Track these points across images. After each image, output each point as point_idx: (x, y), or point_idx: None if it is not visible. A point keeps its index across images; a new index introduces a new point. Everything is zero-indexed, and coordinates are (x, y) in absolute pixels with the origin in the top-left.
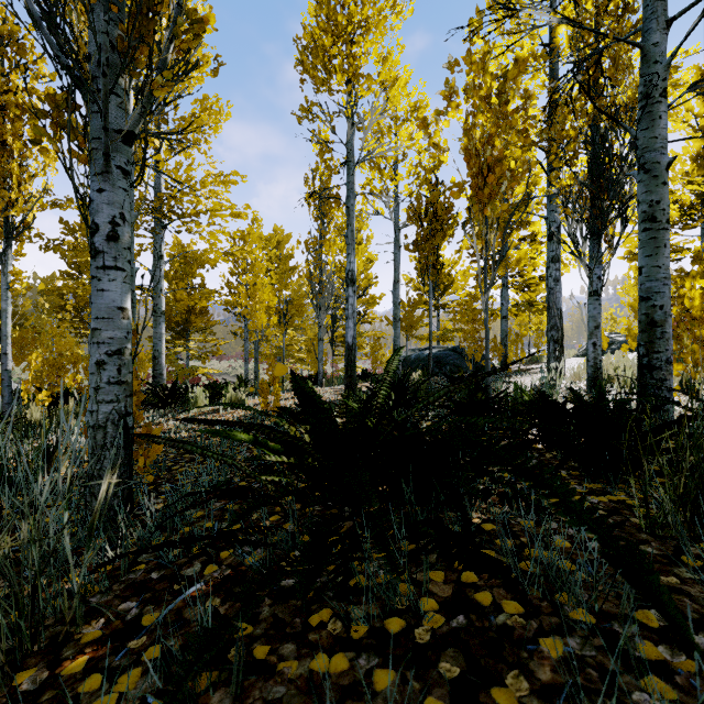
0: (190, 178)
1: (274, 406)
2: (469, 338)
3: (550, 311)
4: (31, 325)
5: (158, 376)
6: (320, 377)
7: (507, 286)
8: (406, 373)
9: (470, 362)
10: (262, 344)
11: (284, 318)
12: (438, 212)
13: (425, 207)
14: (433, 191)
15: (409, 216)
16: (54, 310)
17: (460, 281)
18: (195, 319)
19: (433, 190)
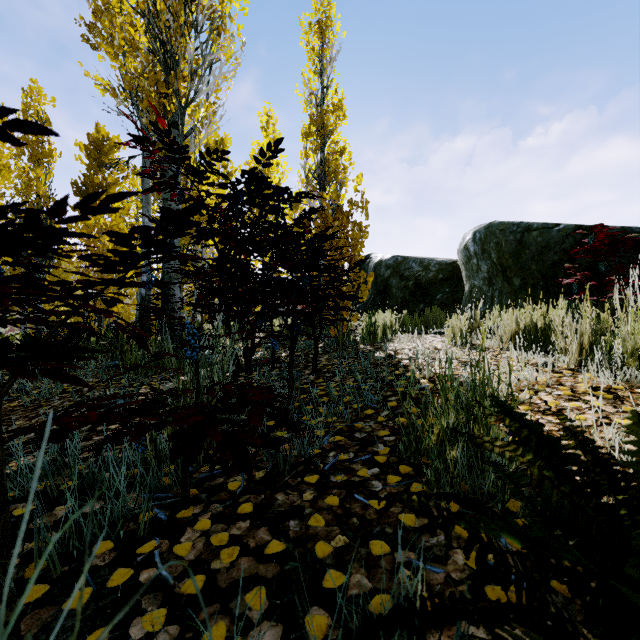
0: None
1: None
2: None
3: None
4: None
5: None
6: None
7: None
8: None
9: None
10: None
11: None
12: None
13: None
14: None
15: None
16: None
17: None
18: None
19: None
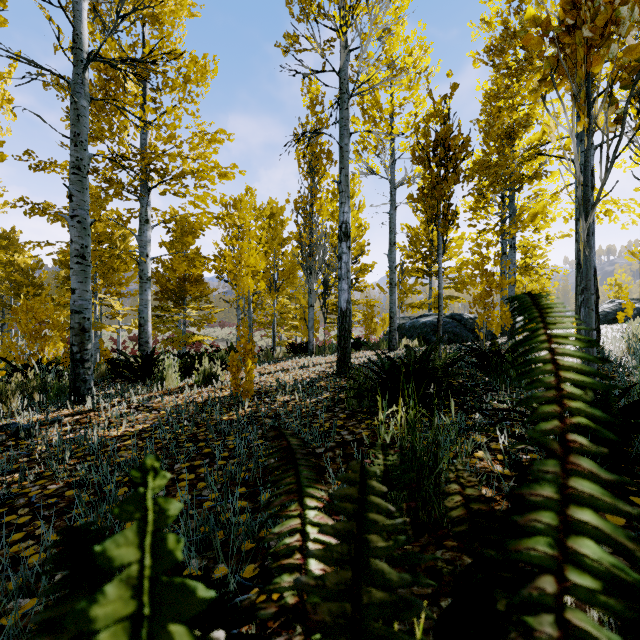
0: (173, 135)
1: (245, 389)
2: (479, 303)
3: (581, 271)
4: (49, 295)
5: (144, 344)
6: (311, 347)
7: (514, 247)
8: (432, 350)
9: (470, 330)
10: (256, 312)
11: (275, 285)
12: (451, 148)
13: (433, 145)
14: (445, 125)
15: (414, 156)
16: (63, 280)
17: (453, 247)
18: (190, 287)
19: (445, 124)
